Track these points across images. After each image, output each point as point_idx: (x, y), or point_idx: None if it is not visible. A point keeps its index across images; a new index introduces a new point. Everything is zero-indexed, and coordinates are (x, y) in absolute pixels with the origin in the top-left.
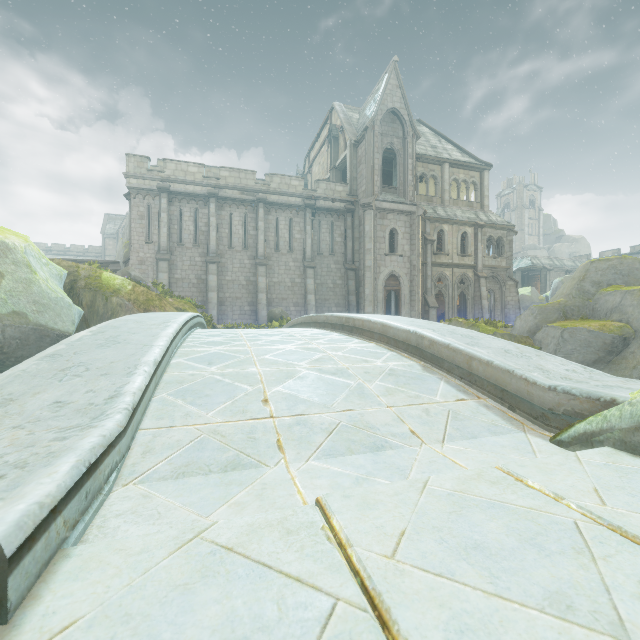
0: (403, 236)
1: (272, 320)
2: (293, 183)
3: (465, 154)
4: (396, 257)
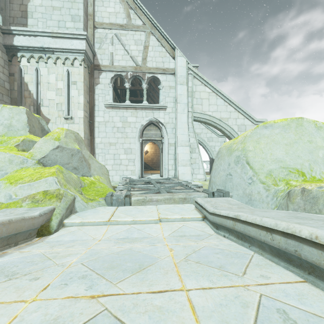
0: None
1: None
2: None
3: None
4: None
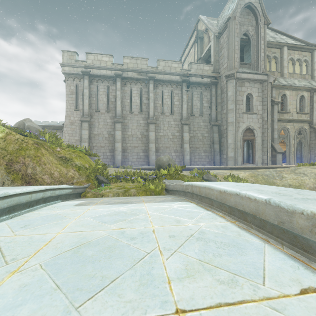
0: (257, 99)
1: (160, 167)
2: (173, 65)
3: (297, 41)
4: (251, 115)
